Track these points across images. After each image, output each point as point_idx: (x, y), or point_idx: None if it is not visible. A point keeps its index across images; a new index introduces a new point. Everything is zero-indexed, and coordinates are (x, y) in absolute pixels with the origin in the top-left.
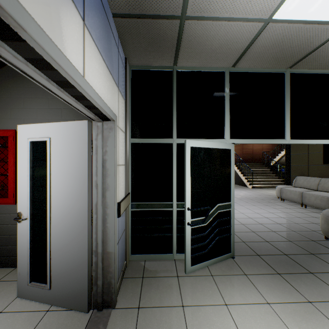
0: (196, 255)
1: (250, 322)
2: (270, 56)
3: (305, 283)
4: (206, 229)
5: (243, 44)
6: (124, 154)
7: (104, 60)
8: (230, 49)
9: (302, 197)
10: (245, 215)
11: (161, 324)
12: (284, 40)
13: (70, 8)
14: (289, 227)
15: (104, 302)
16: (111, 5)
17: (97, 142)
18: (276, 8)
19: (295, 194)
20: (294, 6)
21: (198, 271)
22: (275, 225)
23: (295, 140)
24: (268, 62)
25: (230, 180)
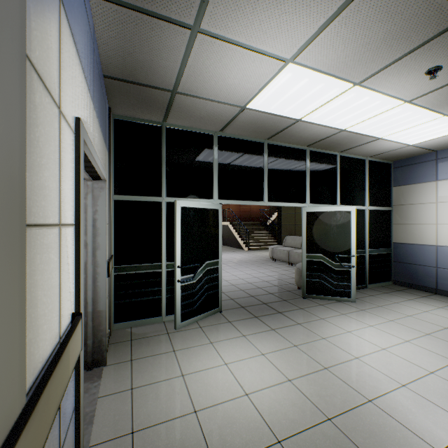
0: (186, 311)
1: (229, 348)
2: (250, 129)
3: (274, 319)
4: (196, 286)
5: (228, 118)
6: (108, 212)
7: (100, 125)
8: (217, 119)
9: (289, 255)
10: (237, 276)
11: (155, 365)
12: (258, 121)
13: (90, 104)
14: (273, 283)
15: (94, 361)
16: (105, 70)
17: (87, 201)
18: (248, 102)
19: (284, 253)
20: (260, 104)
21: (188, 326)
22: (262, 282)
23: (272, 202)
24: (249, 133)
25: (218, 239)
